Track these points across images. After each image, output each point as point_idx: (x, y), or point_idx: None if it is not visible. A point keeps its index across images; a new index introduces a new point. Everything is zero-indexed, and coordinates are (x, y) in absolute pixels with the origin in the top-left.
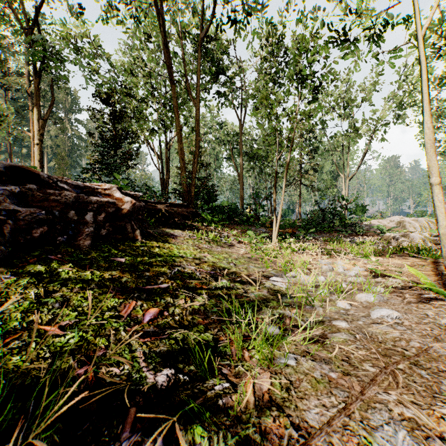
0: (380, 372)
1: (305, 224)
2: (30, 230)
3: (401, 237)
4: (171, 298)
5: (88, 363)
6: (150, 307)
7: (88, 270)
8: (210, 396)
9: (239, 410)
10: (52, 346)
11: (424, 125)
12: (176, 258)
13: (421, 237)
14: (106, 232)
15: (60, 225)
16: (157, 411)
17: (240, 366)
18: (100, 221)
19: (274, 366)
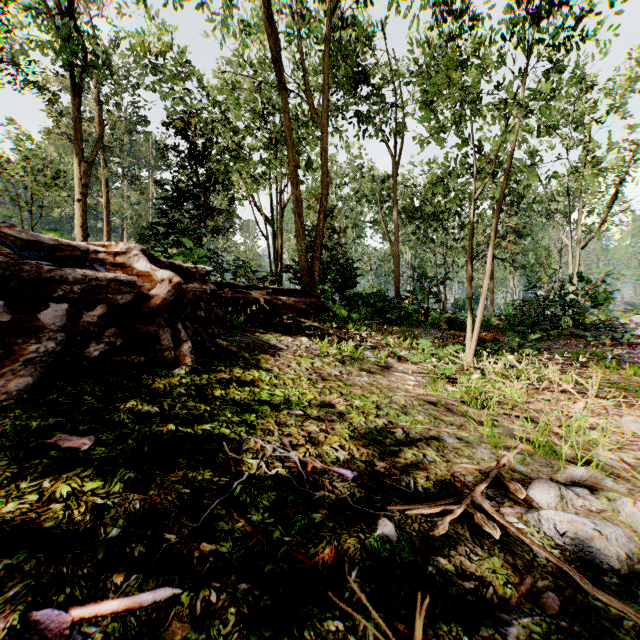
0: None
1: (511, 323)
2: None
3: None
4: None
5: None
6: None
7: None
8: None
9: None
10: None
11: None
12: (258, 419)
13: None
14: (102, 349)
15: None
16: None
17: None
18: (89, 324)
19: None
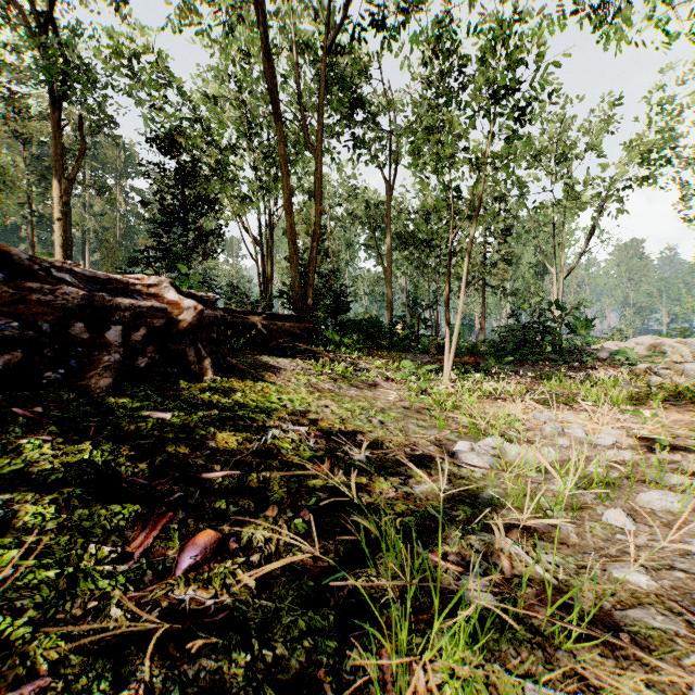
0: None
1: (495, 348)
2: None
3: (666, 371)
4: (252, 501)
5: None
6: (201, 528)
7: (91, 439)
8: None
9: None
10: None
11: None
12: (273, 411)
13: None
14: (147, 362)
15: (53, 349)
16: None
17: None
18: (136, 342)
19: None
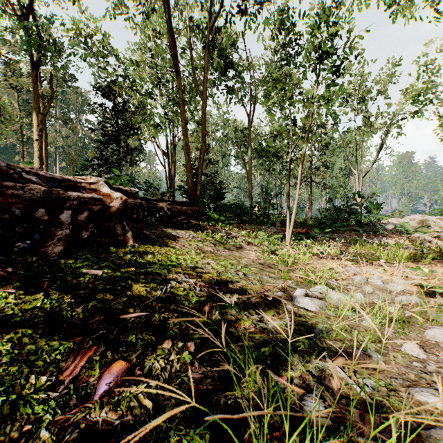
0: None
1: (318, 223)
2: None
3: (432, 238)
4: (154, 336)
5: None
6: (115, 359)
7: (44, 290)
8: None
9: None
10: None
11: None
12: (172, 268)
13: None
14: (88, 234)
15: (23, 227)
16: None
17: None
18: (81, 221)
19: None
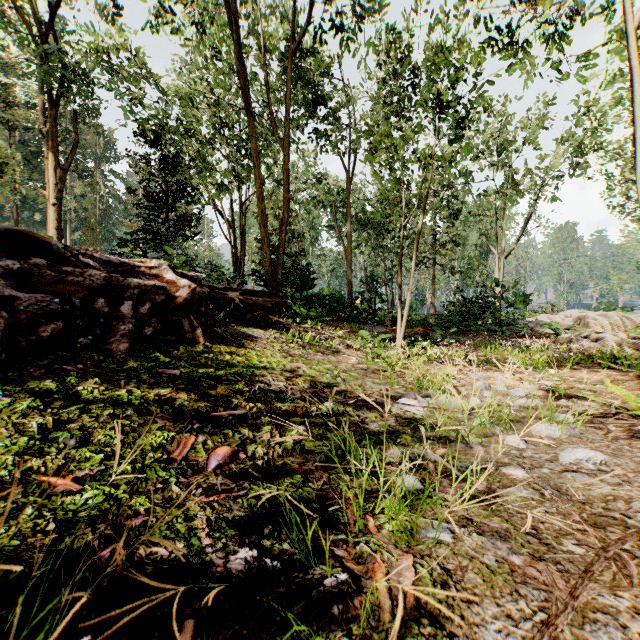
0: (597, 557)
1: (442, 320)
2: (36, 327)
3: (584, 339)
4: (250, 431)
5: (118, 539)
6: (218, 446)
7: (124, 388)
8: (317, 598)
9: (367, 622)
10: (60, 511)
11: (637, 167)
12: (257, 370)
13: (615, 340)
14: (152, 331)
15: (83, 320)
16: (230, 625)
17: (363, 543)
18: (143, 314)
19: (418, 544)
